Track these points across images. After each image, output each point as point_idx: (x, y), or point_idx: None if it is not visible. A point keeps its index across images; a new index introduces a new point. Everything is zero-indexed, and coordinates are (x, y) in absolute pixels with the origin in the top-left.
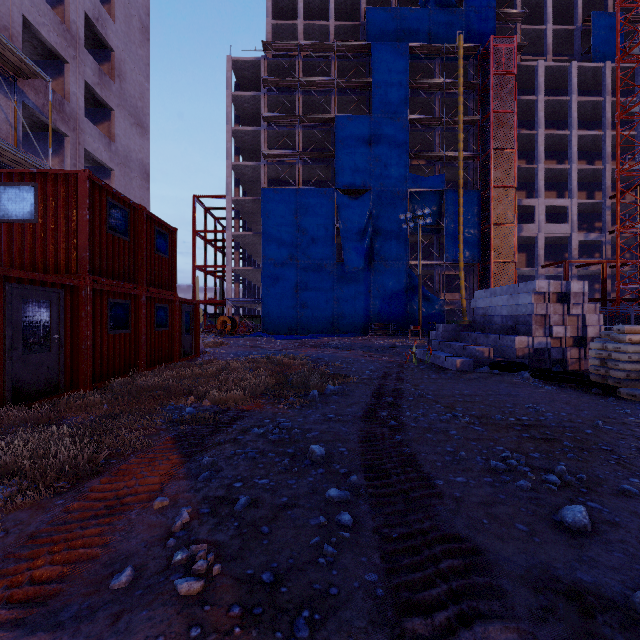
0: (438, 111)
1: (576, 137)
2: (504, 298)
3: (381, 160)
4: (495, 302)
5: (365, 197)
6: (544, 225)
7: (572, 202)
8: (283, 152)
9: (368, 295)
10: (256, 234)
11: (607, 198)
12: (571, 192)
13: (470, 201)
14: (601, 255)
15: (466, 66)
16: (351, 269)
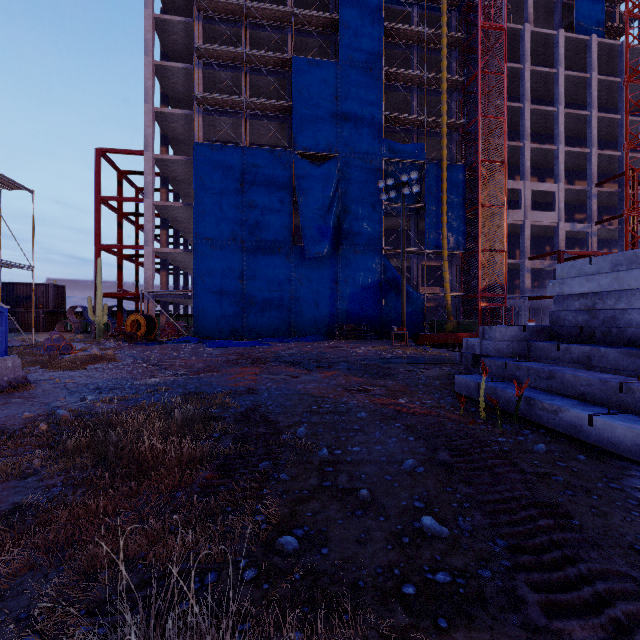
0: (416, 69)
1: (563, 115)
2: None
3: (350, 119)
4: (635, 280)
5: (330, 164)
6: (531, 212)
7: (559, 187)
8: (223, 97)
9: (334, 288)
10: (187, 206)
11: (593, 185)
12: (558, 176)
13: (454, 177)
14: (587, 248)
15: (450, 15)
16: (313, 254)
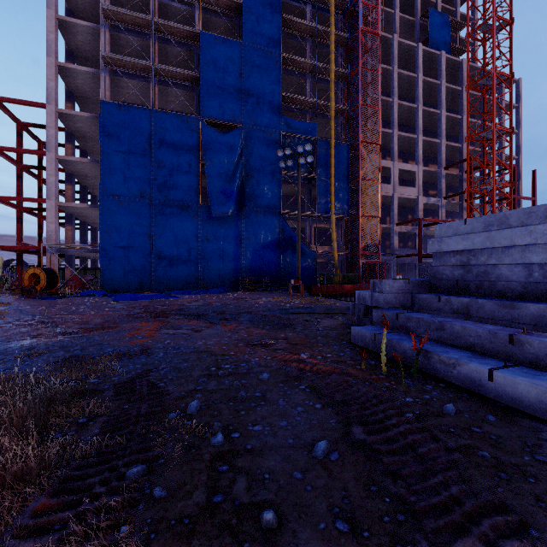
0: (309, 58)
1: (421, 111)
2: (539, 229)
3: (253, 94)
4: (505, 239)
5: (235, 133)
6: (398, 186)
7: (418, 168)
8: (131, 60)
9: (238, 245)
10: (94, 162)
11: (442, 168)
12: (418, 159)
13: (340, 154)
14: (438, 217)
15: (337, 17)
16: (219, 214)
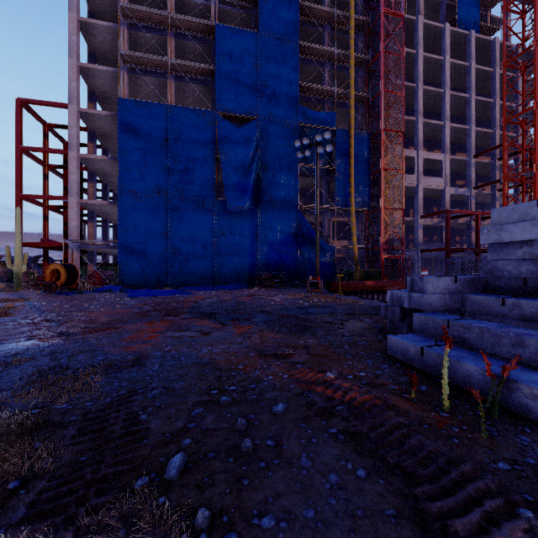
0: (328, 46)
1: (448, 95)
2: None
3: (269, 85)
4: None
5: (251, 125)
6: (423, 177)
7: (445, 157)
8: (148, 56)
9: (254, 240)
10: (113, 159)
11: (472, 156)
12: (444, 147)
13: (360, 143)
14: (467, 209)
15: (357, 0)
16: (235, 208)
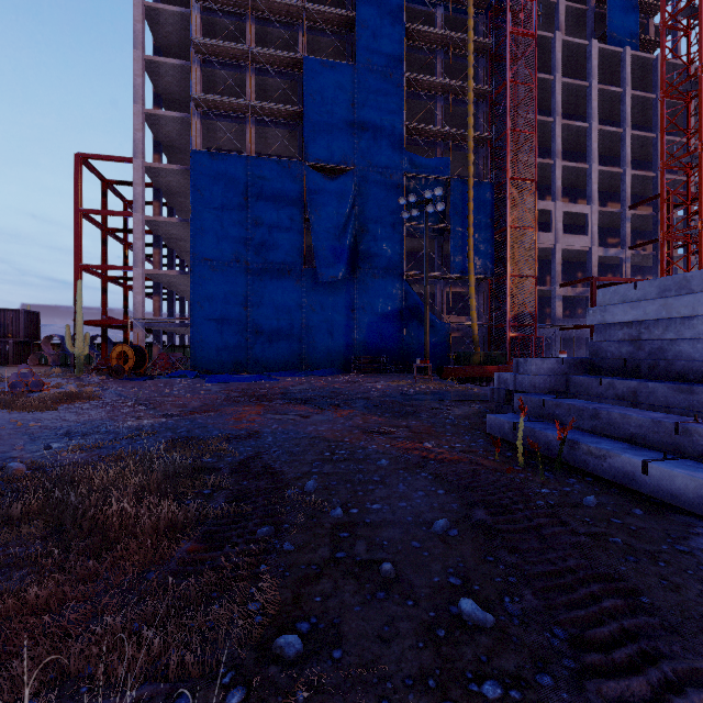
0: (440, 76)
1: (596, 131)
2: None
3: (368, 128)
4: (685, 307)
5: (346, 178)
6: (562, 235)
7: (592, 209)
8: (225, 99)
9: (350, 316)
10: (184, 222)
11: (627, 207)
12: (590, 197)
13: (481, 196)
14: (620, 274)
15: (477, 19)
16: (327, 278)
